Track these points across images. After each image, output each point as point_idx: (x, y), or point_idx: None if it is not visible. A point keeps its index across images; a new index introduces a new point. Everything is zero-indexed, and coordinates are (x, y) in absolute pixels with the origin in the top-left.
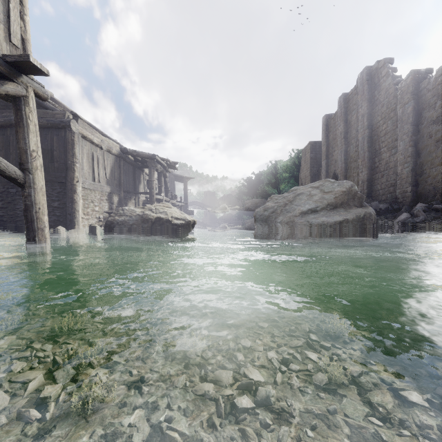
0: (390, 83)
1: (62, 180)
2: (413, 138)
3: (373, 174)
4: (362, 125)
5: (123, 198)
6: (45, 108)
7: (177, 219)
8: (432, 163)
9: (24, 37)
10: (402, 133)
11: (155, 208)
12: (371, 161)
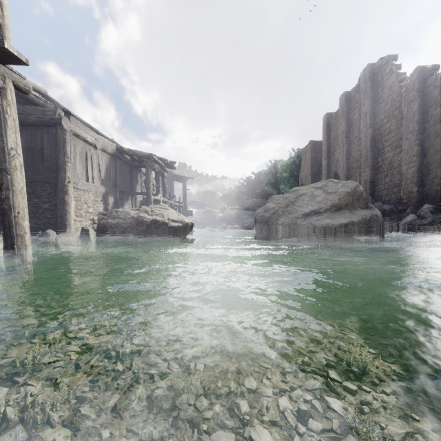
0: (394, 81)
1: (53, 180)
2: (419, 137)
3: (376, 174)
4: (364, 124)
5: (120, 199)
6: (35, 104)
7: (174, 222)
8: (439, 162)
9: (1, 22)
10: (407, 132)
11: (151, 210)
12: (374, 160)
